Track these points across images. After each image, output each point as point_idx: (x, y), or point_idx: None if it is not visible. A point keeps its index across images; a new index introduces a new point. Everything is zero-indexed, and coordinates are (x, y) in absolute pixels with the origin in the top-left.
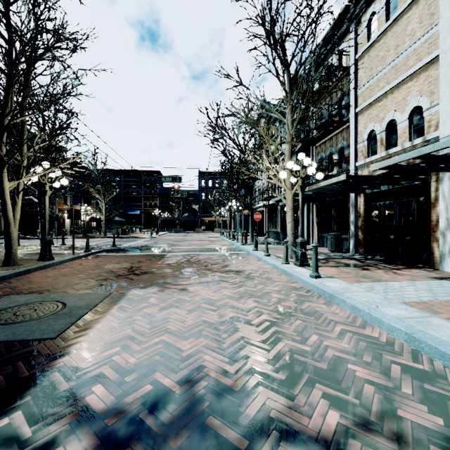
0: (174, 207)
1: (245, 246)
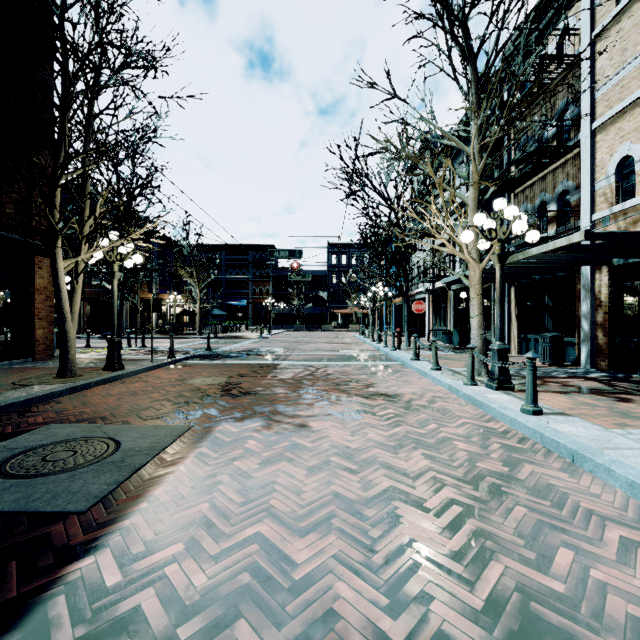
0: (292, 295)
1: (399, 353)
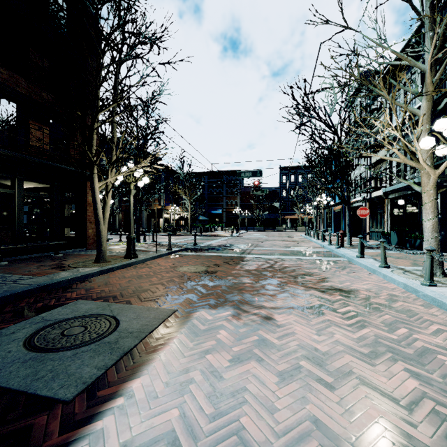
0: (254, 205)
1: (343, 250)
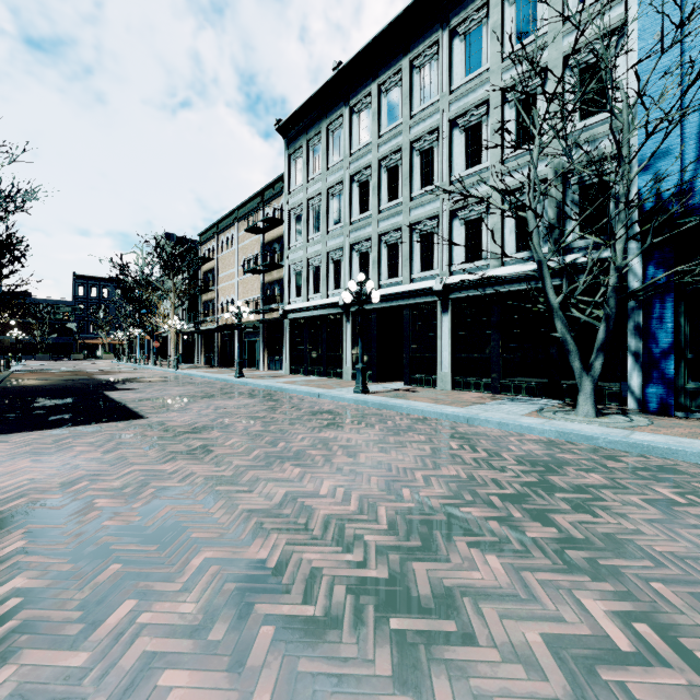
0: (34, 325)
1: (147, 366)
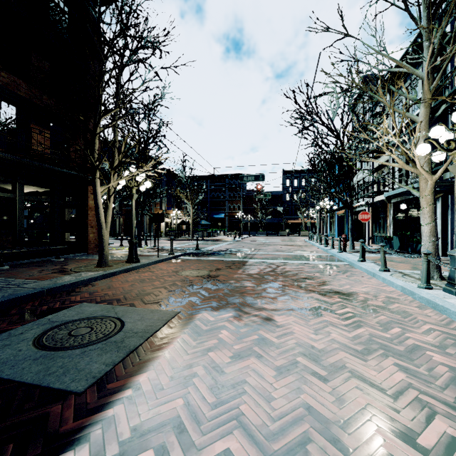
0: (256, 210)
1: (345, 254)
